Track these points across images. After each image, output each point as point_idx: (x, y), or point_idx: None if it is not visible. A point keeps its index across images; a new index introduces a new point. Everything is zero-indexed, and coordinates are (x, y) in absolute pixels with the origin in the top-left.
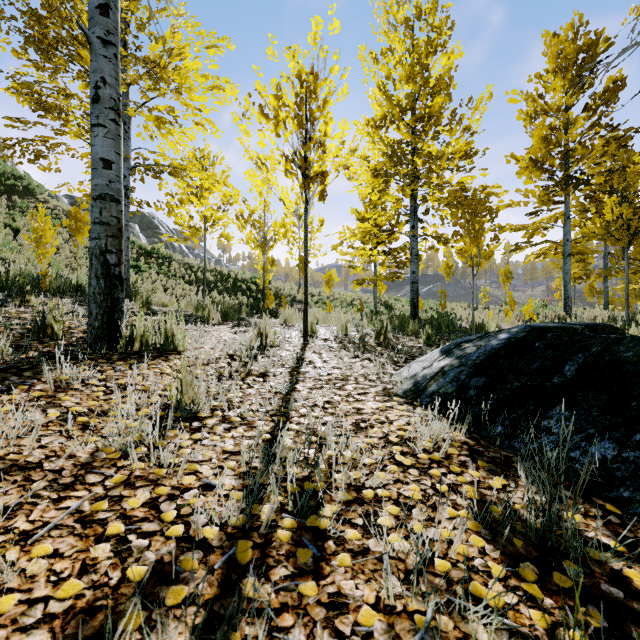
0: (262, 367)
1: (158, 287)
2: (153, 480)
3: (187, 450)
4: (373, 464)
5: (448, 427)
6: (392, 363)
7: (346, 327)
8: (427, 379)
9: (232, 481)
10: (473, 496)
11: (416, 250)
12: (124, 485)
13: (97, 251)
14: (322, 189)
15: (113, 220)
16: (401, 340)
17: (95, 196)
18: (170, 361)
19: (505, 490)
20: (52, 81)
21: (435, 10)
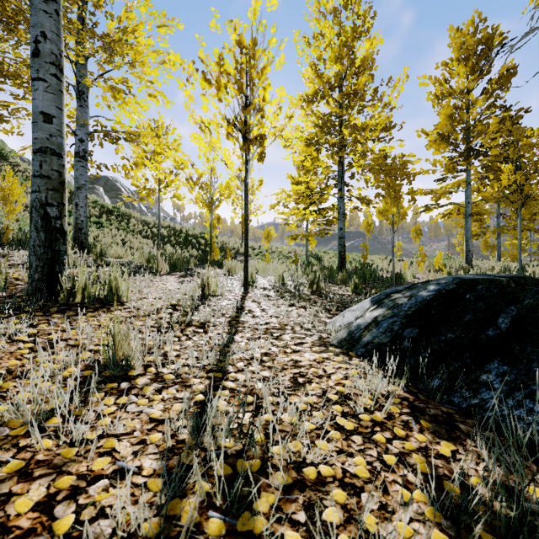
0: (203, 317)
1: (117, 241)
2: (57, 466)
3: (108, 420)
4: (313, 430)
5: (386, 381)
6: (325, 311)
7: (283, 277)
8: (361, 329)
9: (153, 463)
10: (424, 469)
11: (343, 209)
12: (18, 475)
13: (37, 204)
14: (261, 151)
15: (54, 173)
16: (332, 288)
17: (35, 149)
18: (111, 312)
19: (455, 458)
20: (15, 53)
21: (360, 1)
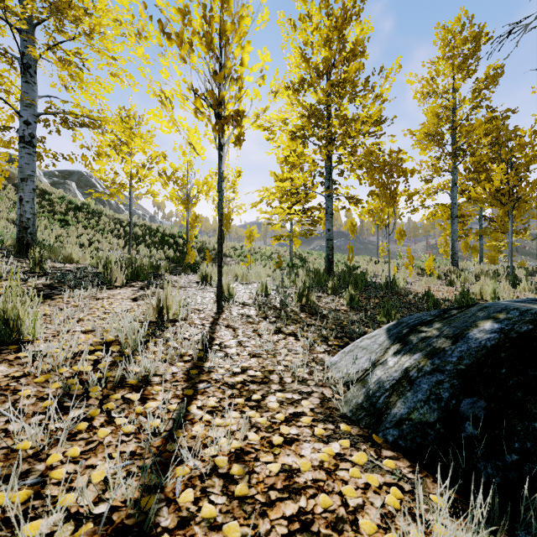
0: (148, 364)
1: (83, 241)
2: None
3: None
4: None
5: None
6: (322, 340)
7: (266, 287)
8: (386, 390)
9: None
10: None
11: (331, 209)
12: None
13: None
14: (238, 132)
15: None
16: (323, 301)
17: None
18: None
19: None
20: None
21: None
